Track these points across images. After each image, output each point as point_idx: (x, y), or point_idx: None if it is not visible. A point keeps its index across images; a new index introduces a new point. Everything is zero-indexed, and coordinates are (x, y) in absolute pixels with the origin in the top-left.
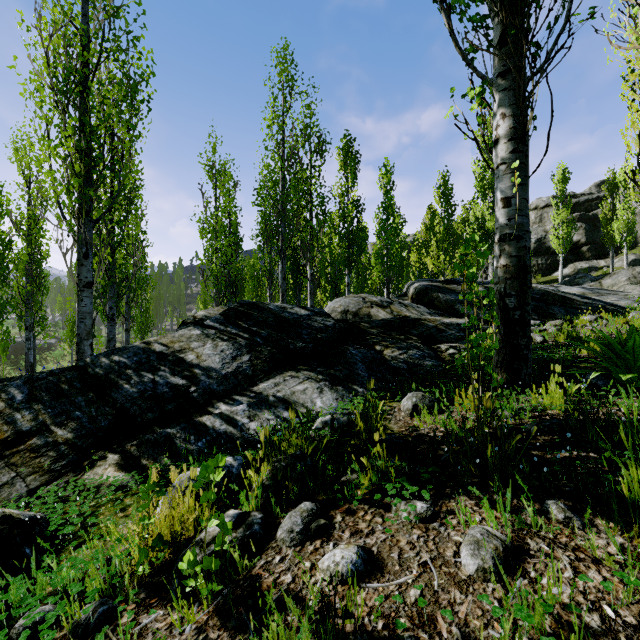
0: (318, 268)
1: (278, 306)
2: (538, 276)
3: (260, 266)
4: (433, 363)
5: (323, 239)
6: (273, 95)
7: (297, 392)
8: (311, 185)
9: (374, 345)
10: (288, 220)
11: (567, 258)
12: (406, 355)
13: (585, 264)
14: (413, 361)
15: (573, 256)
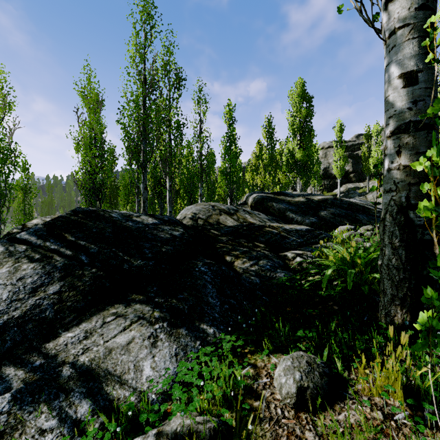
0: (178, 182)
1: (122, 214)
2: (325, 192)
3: (129, 178)
4: (285, 275)
5: (182, 160)
6: (135, 29)
7: (115, 350)
8: (170, 112)
9: (224, 255)
10: (148, 138)
11: (342, 181)
12: (257, 266)
13: (352, 185)
14: (265, 273)
15: (345, 180)
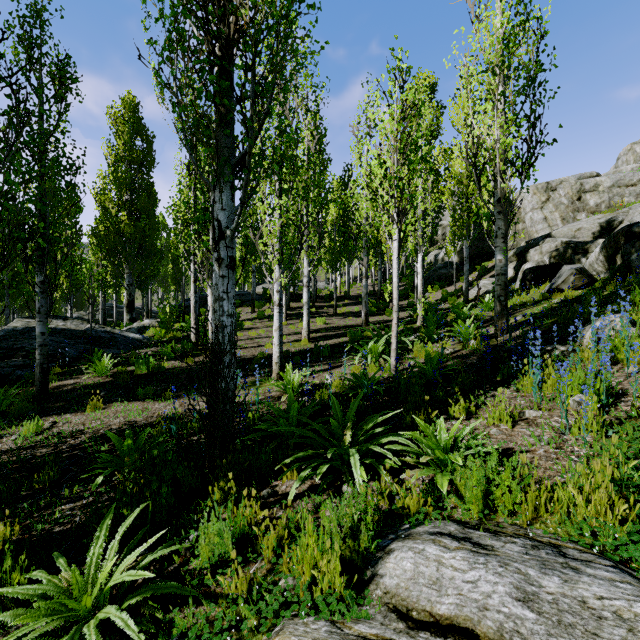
0: None
1: None
2: None
3: None
4: None
5: None
6: None
7: None
8: None
9: None
10: None
11: None
12: None
13: None
14: None
15: None
